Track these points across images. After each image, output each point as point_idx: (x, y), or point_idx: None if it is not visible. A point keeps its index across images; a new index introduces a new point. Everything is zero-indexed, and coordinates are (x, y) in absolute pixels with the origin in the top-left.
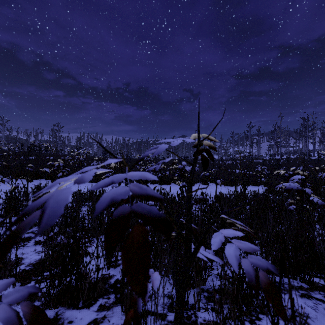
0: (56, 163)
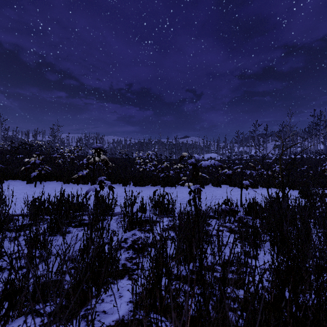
0: (31, 159)
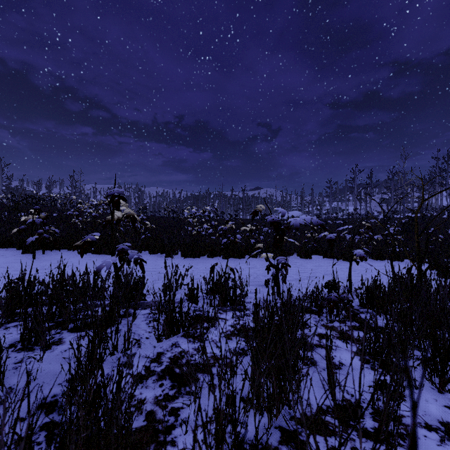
0: (29, 217)
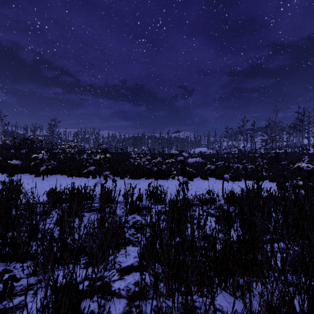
0: (39, 155)
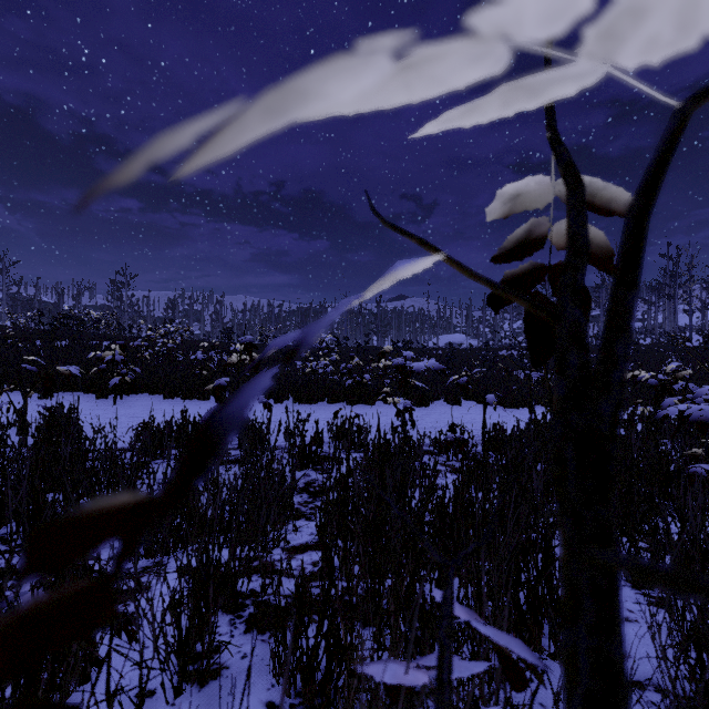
0: (106, 354)
